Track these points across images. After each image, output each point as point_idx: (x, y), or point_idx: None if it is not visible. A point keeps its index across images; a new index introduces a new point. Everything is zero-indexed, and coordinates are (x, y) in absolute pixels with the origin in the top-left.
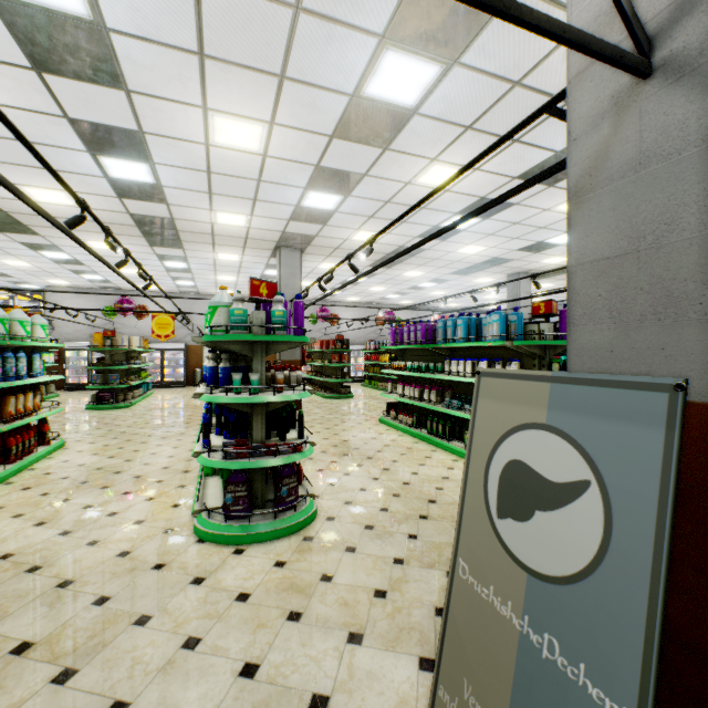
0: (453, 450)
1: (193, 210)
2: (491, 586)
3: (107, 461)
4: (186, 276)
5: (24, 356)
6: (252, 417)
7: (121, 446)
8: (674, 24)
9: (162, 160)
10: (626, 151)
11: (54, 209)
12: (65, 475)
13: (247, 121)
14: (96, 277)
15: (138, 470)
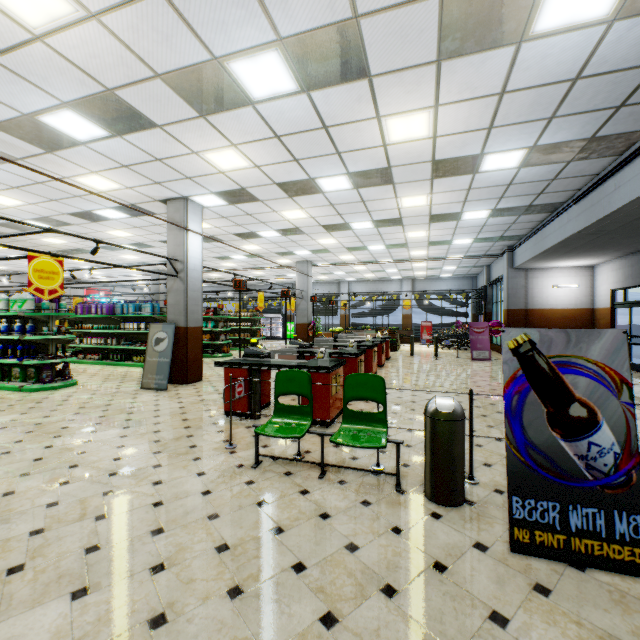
0: (128, 365)
1: None
2: (154, 358)
3: None
4: None
5: None
6: (49, 346)
7: None
8: (181, 272)
9: None
10: (176, 287)
11: None
12: None
13: (16, 200)
14: None
15: None
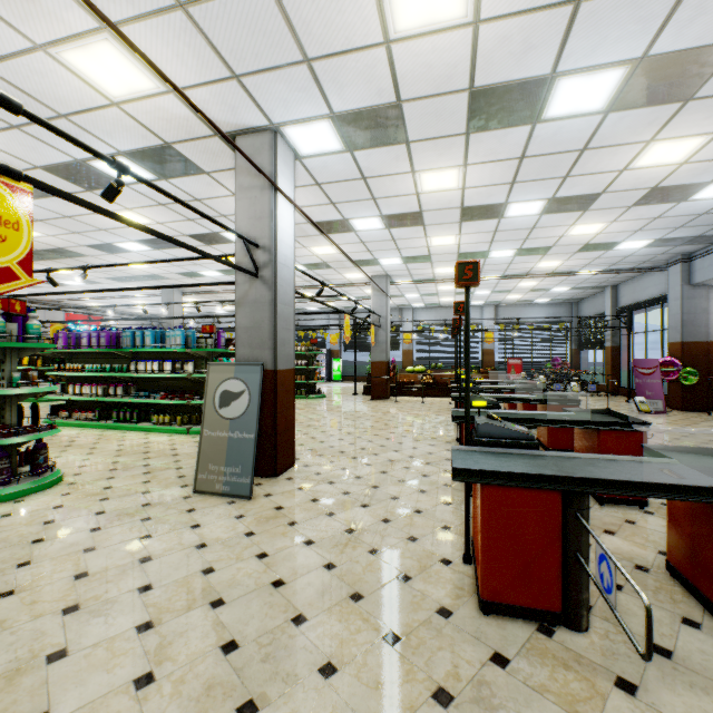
0: (143, 429)
1: None
2: (218, 431)
3: None
4: None
5: None
6: (3, 408)
7: None
8: (264, 268)
9: None
10: (253, 296)
11: None
12: None
13: None
14: None
15: None
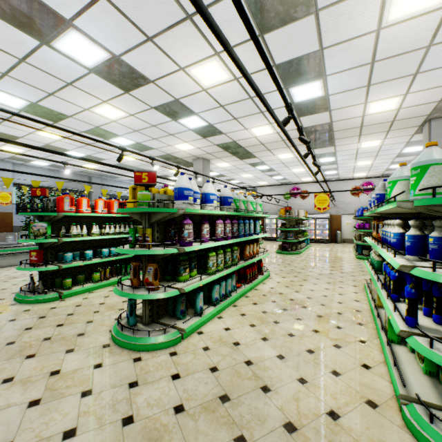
0: None
1: (348, 109)
2: None
3: (295, 295)
4: (332, 167)
5: (252, 222)
6: None
7: (300, 283)
8: None
9: (332, 71)
10: None
11: (263, 139)
12: (273, 299)
13: None
14: (279, 177)
15: (318, 309)
